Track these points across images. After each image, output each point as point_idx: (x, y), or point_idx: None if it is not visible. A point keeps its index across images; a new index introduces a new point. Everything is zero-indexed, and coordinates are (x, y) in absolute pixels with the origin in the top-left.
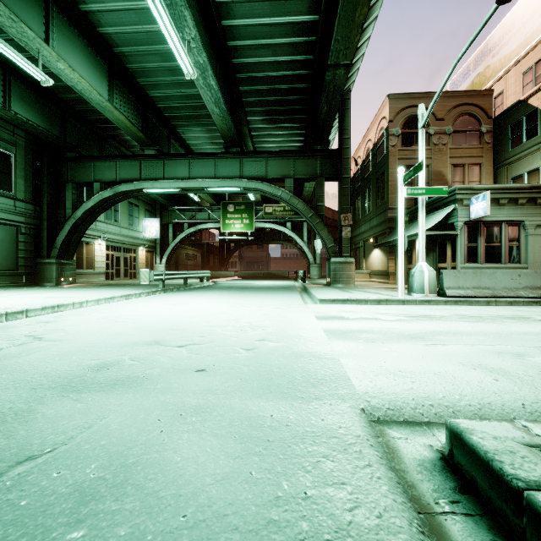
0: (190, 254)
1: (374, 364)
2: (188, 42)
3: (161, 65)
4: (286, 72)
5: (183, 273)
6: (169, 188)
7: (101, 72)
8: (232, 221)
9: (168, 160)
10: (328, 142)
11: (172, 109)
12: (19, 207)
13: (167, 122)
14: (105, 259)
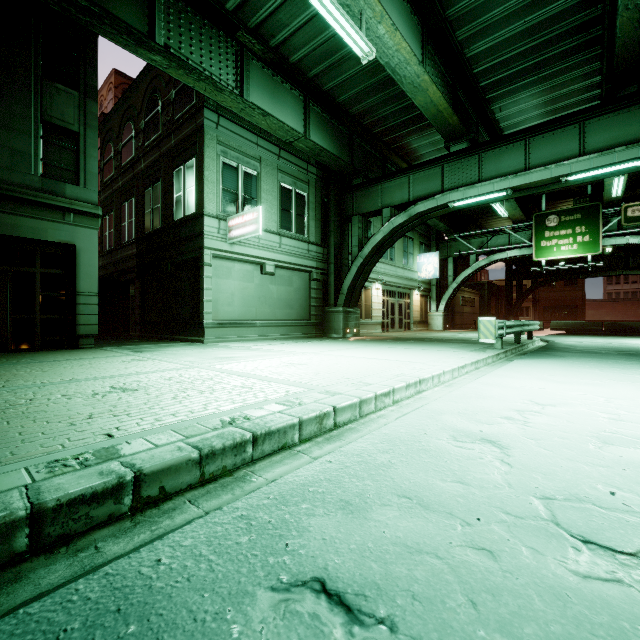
0: (467, 297)
1: None
2: None
3: None
4: None
5: (518, 324)
6: (491, 192)
7: (415, 36)
8: (555, 241)
9: (486, 151)
10: None
11: (495, 69)
12: (311, 251)
13: (479, 99)
14: (381, 306)
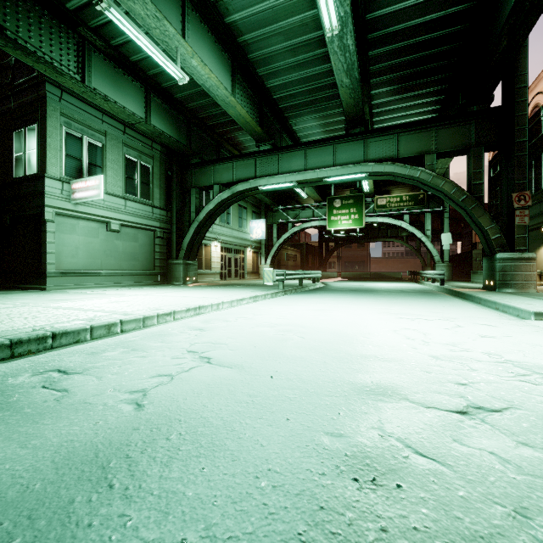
0: (290, 254)
1: None
2: None
3: (283, 46)
4: (437, 13)
5: (299, 273)
6: (284, 182)
7: (226, 67)
8: (339, 217)
9: (283, 153)
10: (490, 98)
11: (287, 98)
12: (156, 213)
13: (280, 115)
14: (219, 259)
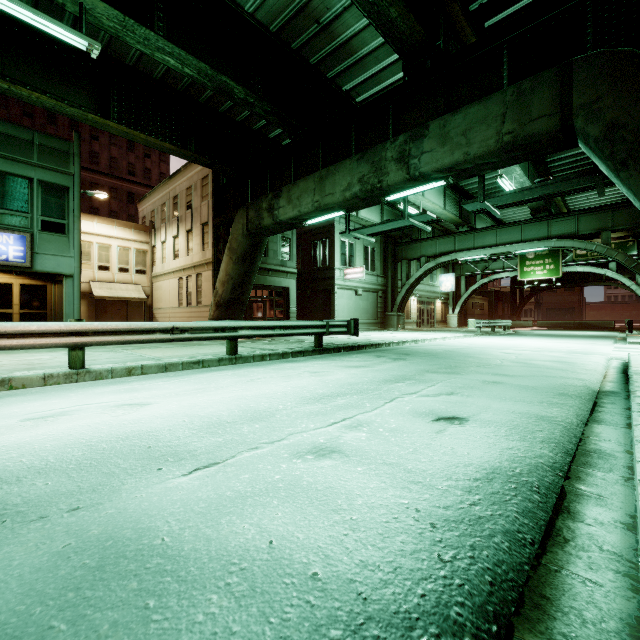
0: (477, 303)
1: (626, 354)
2: (513, 177)
3: None
4: None
5: (492, 322)
6: (479, 255)
7: (440, 192)
8: (532, 268)
9: (477, 232)
10: None
11: None
12: (378, 280)
13: None
14: (416, 311)
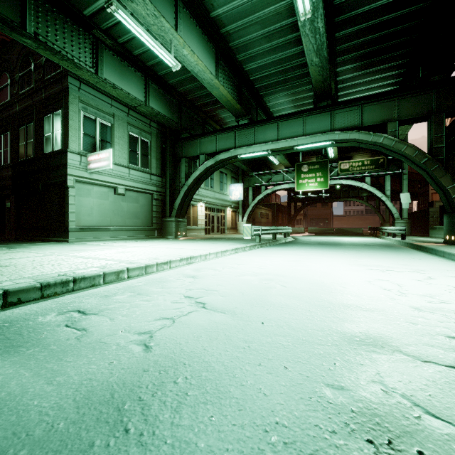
0: (263, 212)
1: None
2: None
3: (259, 34)
4: None
5: (273, 229)
6: (260, 151)
7: (211, 55)
8: (306, 180)
9: (258, 126)
10: (451, 68)
11: (262, 79)
12: (153, 180)
13: (256, 94)
14: (204, 217)
